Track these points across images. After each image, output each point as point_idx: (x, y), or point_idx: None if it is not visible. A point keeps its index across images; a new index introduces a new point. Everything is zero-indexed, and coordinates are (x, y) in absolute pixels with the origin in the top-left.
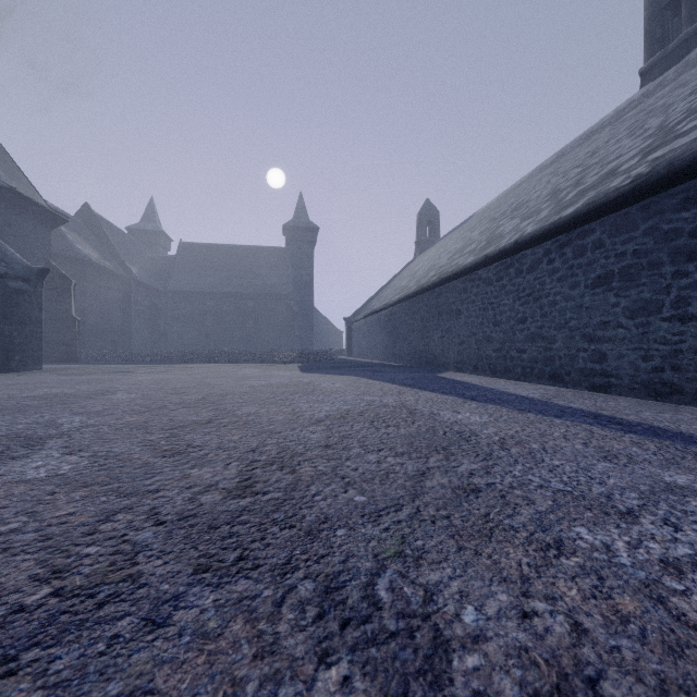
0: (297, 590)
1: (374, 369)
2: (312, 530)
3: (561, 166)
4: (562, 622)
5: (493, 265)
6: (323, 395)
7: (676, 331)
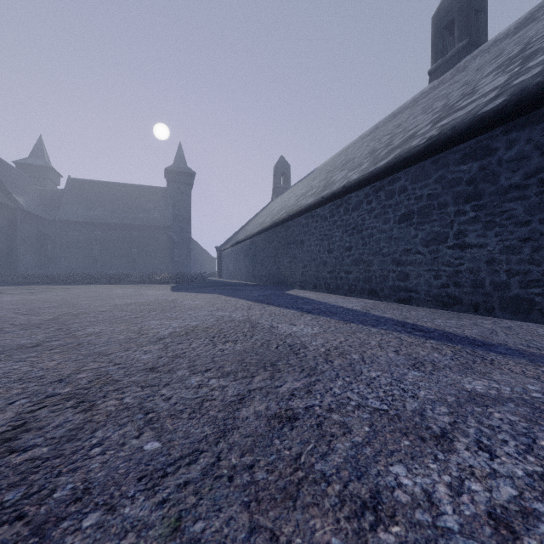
0: None
1: (235, 288)
2: (45, 522)
3: (376, 135)
4: None
5: (328, 205)
6: (179, 312)
7: (457, 256)
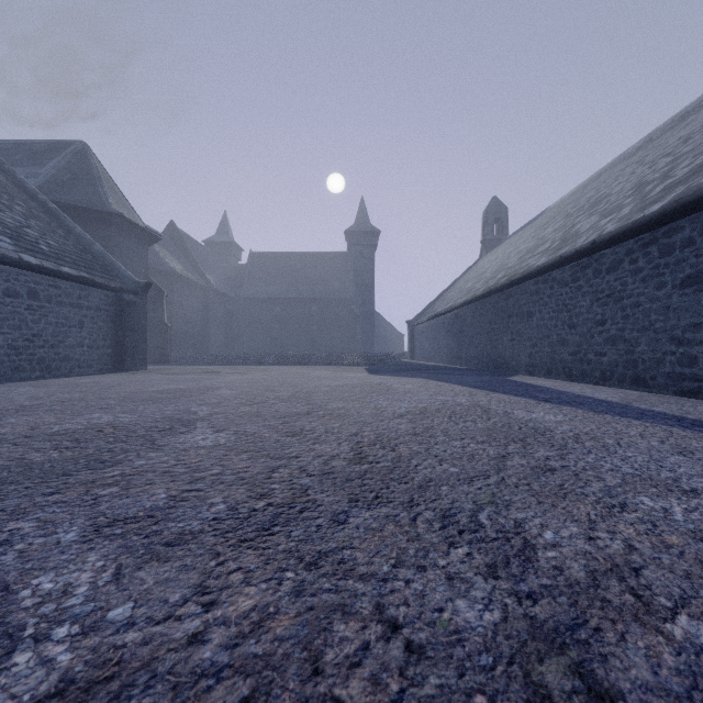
0: (423, 515)
1: (440, 372)
2: (422, 486)
3: (648, 153)
4: (619, 543)
5: (569, 265)
6: (398, 395)
7: None
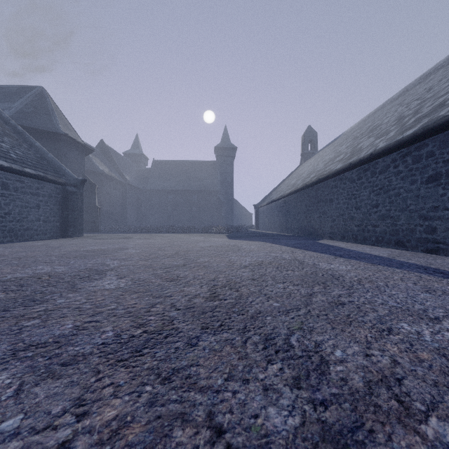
0: (252, 338)
1: (274, 237)
2: (253, 316)
3: (405, 98)
4: (387, 359)
5: (355, 169)
6: (245, 252)
7: None
